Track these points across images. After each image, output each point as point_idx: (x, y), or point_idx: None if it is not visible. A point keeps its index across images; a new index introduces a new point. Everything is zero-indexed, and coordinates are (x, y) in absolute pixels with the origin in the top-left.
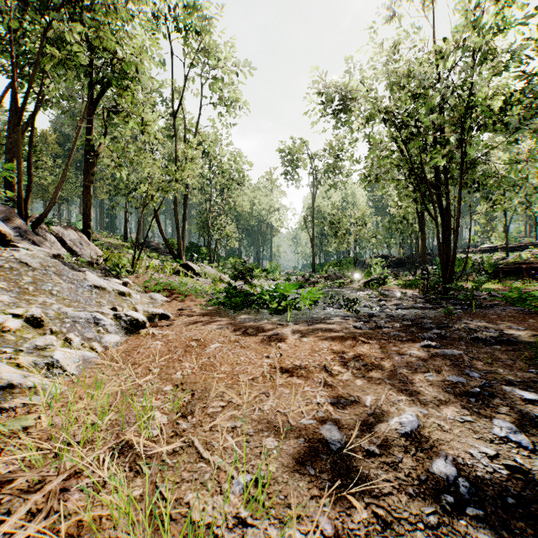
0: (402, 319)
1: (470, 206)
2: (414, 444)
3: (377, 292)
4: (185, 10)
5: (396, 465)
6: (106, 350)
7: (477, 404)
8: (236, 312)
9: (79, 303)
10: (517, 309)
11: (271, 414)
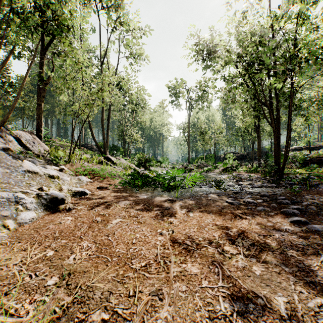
0: (260, 196)
1: None
2: None
3: (233, 175)
4: None
5: None
6: (20, 226)
7: None
8: (138, 189)
9: (9, 185)
10: None
11: None
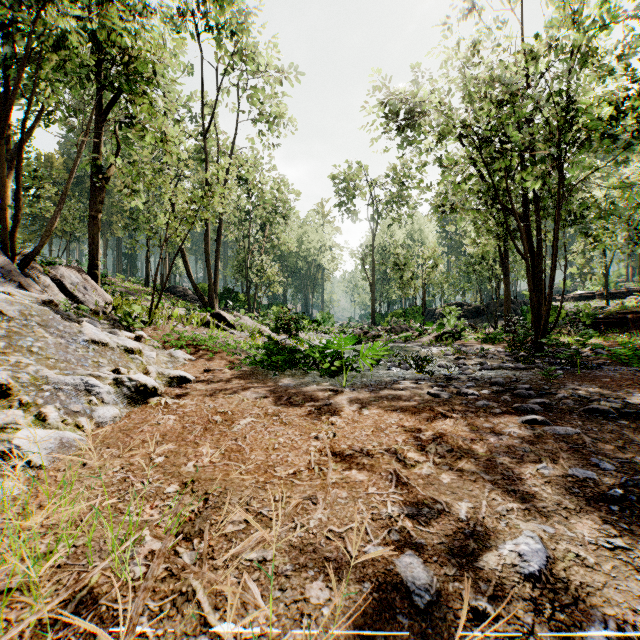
0: (489, 384)
1: (564, 243)
2: (546, 594)
3: (453, 347)
4: (217, 4)
5: (525, 639)
6: (98, 427)
7: (624, 516)
8: (278, 373)
9: (68, 364)
10: (632, 370)
11: (319, 535)
